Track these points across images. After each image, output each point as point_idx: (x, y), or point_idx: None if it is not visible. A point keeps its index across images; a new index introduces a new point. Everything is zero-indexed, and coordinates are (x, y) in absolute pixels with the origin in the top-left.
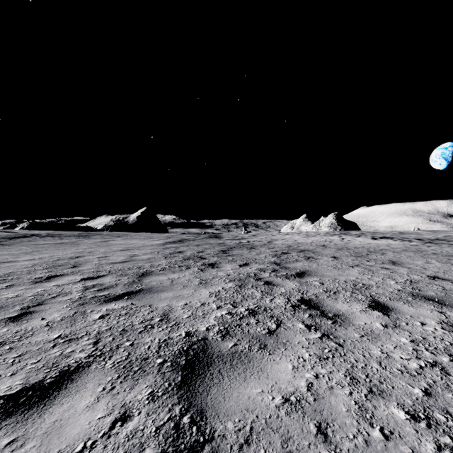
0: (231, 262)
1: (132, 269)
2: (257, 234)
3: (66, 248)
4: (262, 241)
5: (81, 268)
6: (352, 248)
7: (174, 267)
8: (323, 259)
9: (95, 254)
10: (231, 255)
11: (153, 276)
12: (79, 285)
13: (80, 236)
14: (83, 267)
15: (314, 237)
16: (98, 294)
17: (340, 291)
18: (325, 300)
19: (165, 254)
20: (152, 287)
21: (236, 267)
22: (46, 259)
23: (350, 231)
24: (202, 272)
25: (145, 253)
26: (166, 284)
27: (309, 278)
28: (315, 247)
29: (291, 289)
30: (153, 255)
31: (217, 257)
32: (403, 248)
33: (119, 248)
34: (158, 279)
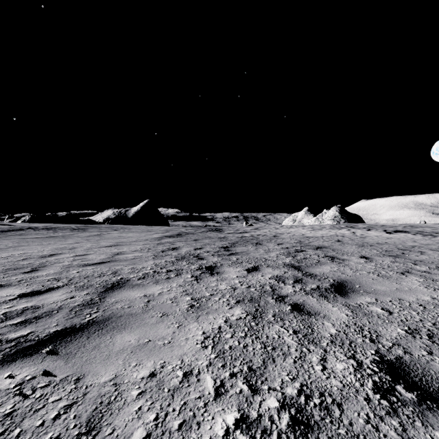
0: (236, 264)
1: (104, 275)
2: (260, 227)
3: (51, 242)
4: (267, 235)
5: (38, 273)
6: (374, 244)
7: (160, 272)
8: (353, 260)
9: (75, 251)
10: (234, 254)
11: (125, 290)
12: (2, 309)
13: (76, 229)
14: (43, 271)
15: (321, 230)
16: (8, 336)
17: (436, 333)
18: (434, 365)
19: (157, 251)
20: (111, 317)
21: (243, 273)
22: (11, 258)
23: (356, 224)
24: (195, 283)
25: (133, 250)
26: (137, 308)
27: (358, 297)
28: (330, 243)
29: (346, 327)
30: (141, 253)
31: (218, 257)
32: (436, 244)
33: (108, 243)
34: (129, 296)
